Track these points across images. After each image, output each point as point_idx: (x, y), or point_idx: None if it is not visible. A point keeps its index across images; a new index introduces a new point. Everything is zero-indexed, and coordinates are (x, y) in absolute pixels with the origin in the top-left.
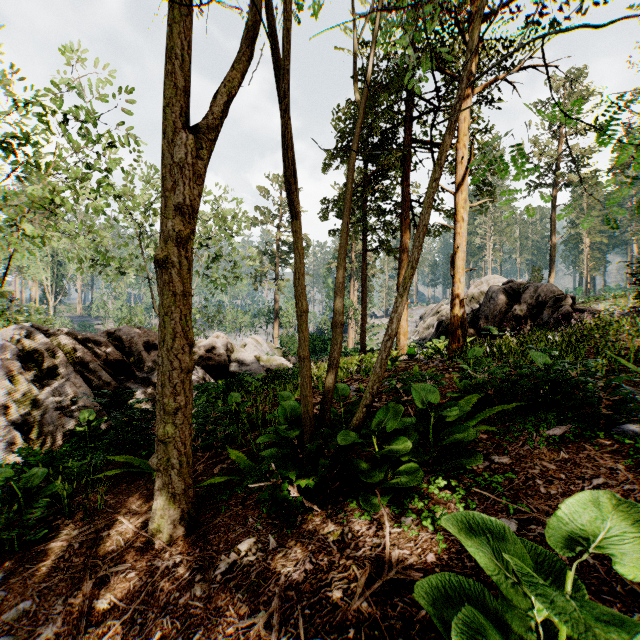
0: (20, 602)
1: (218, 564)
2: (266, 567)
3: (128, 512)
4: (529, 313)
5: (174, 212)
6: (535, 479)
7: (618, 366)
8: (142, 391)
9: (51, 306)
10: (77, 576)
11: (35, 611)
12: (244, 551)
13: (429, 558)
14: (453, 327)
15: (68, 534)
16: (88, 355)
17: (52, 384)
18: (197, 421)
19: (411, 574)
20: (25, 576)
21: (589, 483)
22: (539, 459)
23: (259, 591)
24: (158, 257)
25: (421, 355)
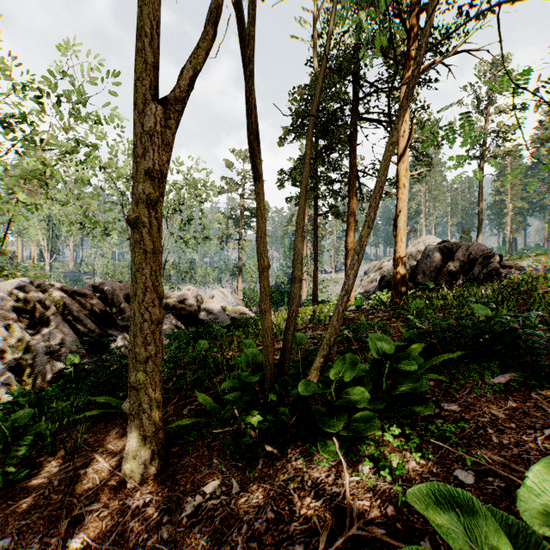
0: (0, 539)
1: (184, 506)
2: (229, 512)
3: (104, 451)
4: (461, 269)
5: (145, 176)
6: (486, 428)
7: (549, 317)
8: (122, 337)
9: (47, 263)
10: (54, 513)
11: (13, 549)
12: (209, 494)
13: (389, 511)
14: (396, 281)
15: (49, 471)
16: (75, 306)
17: (43, 331)
18: (168, 366)
19: (373, 530)
20: (7, 513)
21: (540, 433)
22: (487, 407)
23: (222, 538)
24: (130, 217)
25: (367, 306)
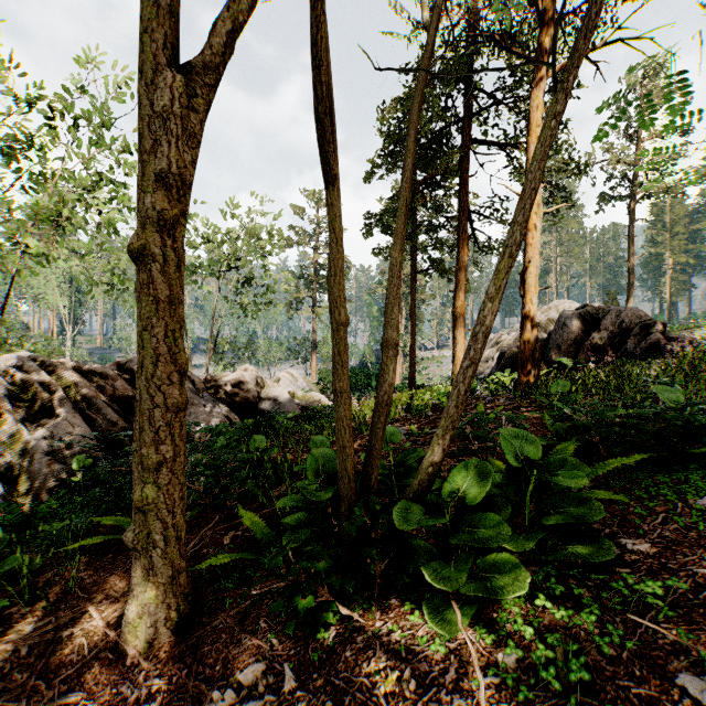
0: None
1: (207, 705)
2: None
3: (104, 599)
4: (610, 342)
5: (155, 183)
6: None
7: None
8: None
9: (68, 337)
10: (12, 705)
11: None
12: (246, 687)
13: None
14: (523, 357)
15: (20, 631)
16: (91, 390)
17: (45, 424)
18: (206, 473)
19: None
20: None
21: None
22: (703, 548)
23: None
24: (132, 246)
25: (482, 391)
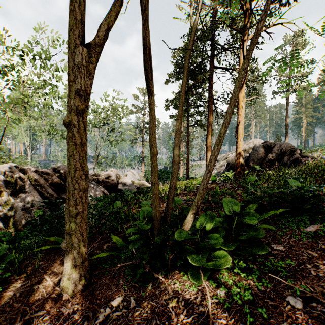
0: None
1: (98, 314)
2: (127, 322)
3: (51, 273)
4: (276, 158)
5: (75, 94)
6: (305, 263)
7: None
8: None
9: (29, 155)
10: (14, 317)
11: None
12: (115, 307)
13: None
14: (237, 165)
15: (15, 286)
16: (42, 180)
17: (21, 196)
18: (95, 218)
19: None
20: None
21: None
22: (304, 248)
23: None
24: (65, 121)
25: (219, 180)
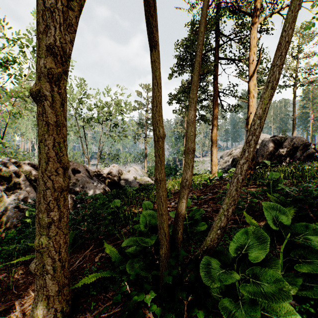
0: None
1: None
2: None
3: (26, 295)
4: (288, 153)
5: (46, 51)
6: None
7: None
8: (69, 196)
9: (36, 151)
10: None
11: None
12: None
13: None
14: None
15: None
16: None
17: (16, 192)
18: (88, 221)
19: None
20: None
21: None
22: None
23: None
24: (31, 90)
25: (226, 177)
